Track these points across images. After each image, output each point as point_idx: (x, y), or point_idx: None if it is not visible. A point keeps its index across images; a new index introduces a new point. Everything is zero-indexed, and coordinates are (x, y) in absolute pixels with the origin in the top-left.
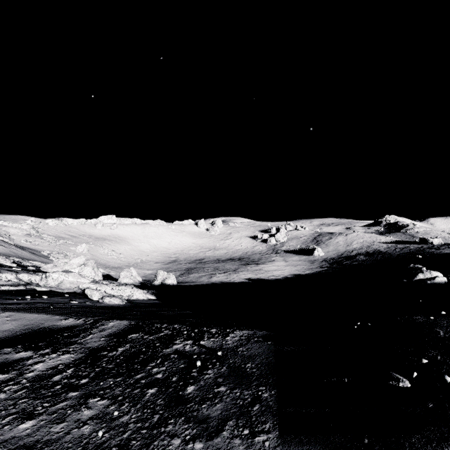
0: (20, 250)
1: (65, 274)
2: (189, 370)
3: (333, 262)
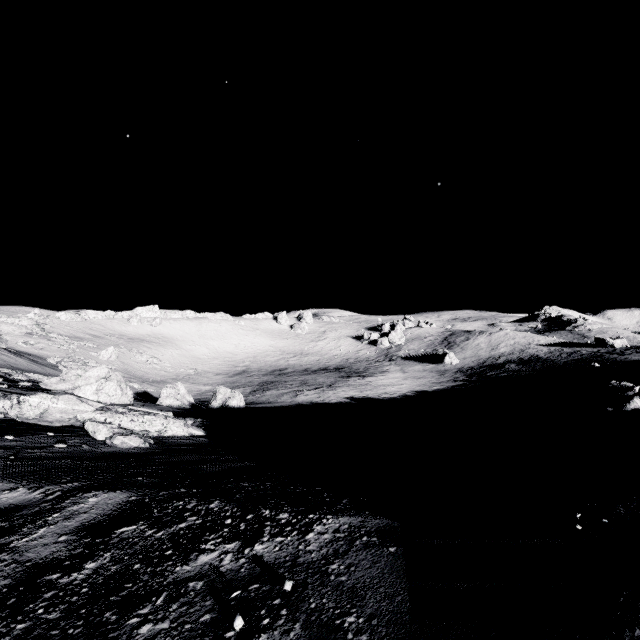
0: (13, 357)
1: (51, 398)
2: (218, 635)
3: (472, 373)
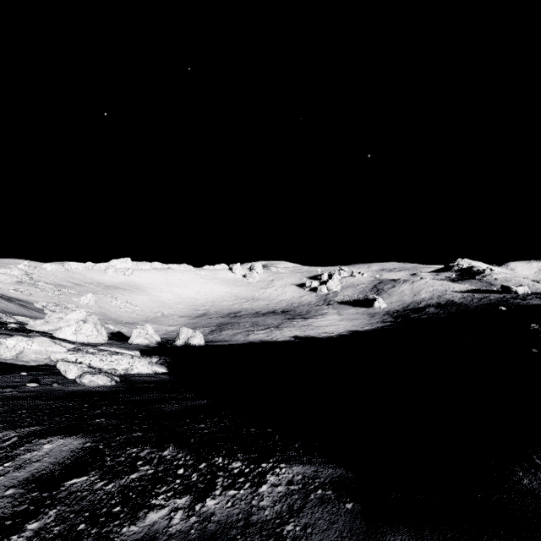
0: (4, 302)
1: (26, 340)
2: None
3: (398, 316)
